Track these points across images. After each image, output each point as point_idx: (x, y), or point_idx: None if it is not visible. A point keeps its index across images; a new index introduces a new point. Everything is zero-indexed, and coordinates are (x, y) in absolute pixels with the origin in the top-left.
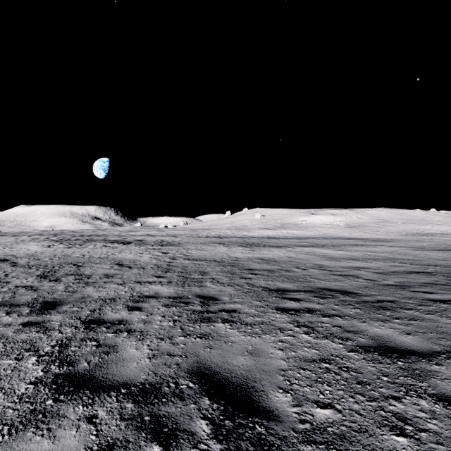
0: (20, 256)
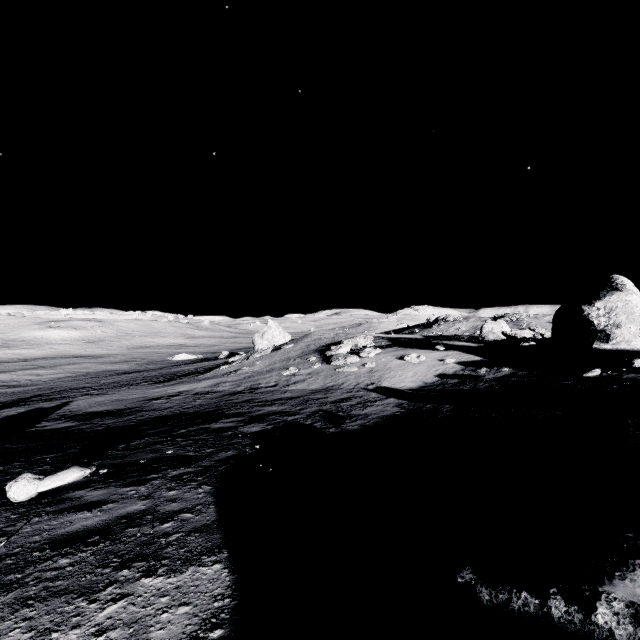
0: None
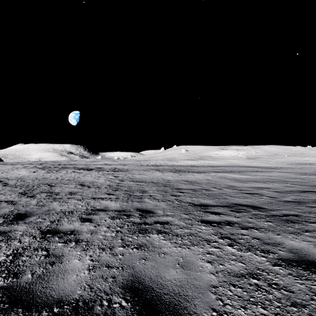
0: (12, 178)
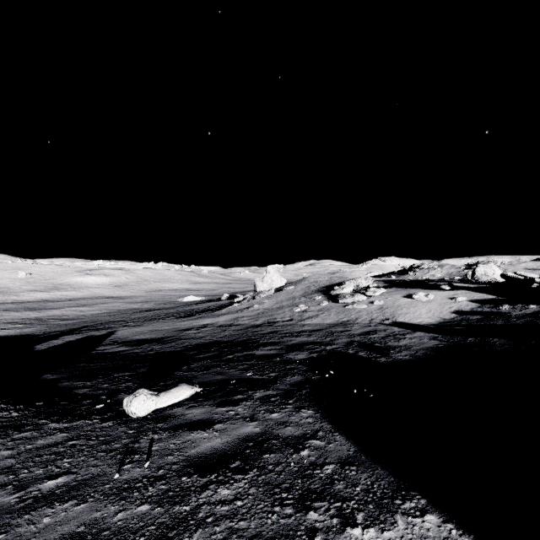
0: None
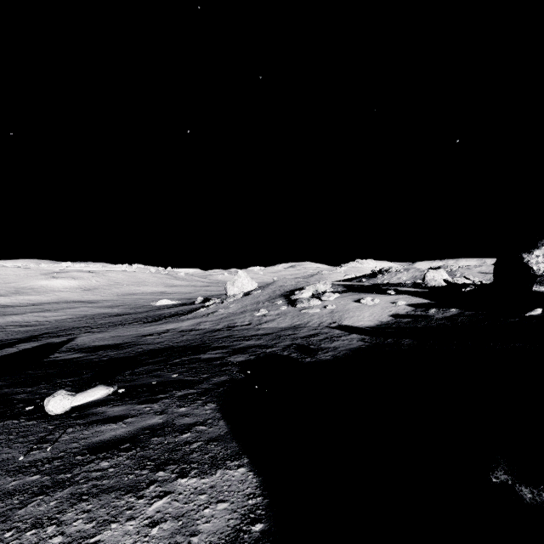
0: None
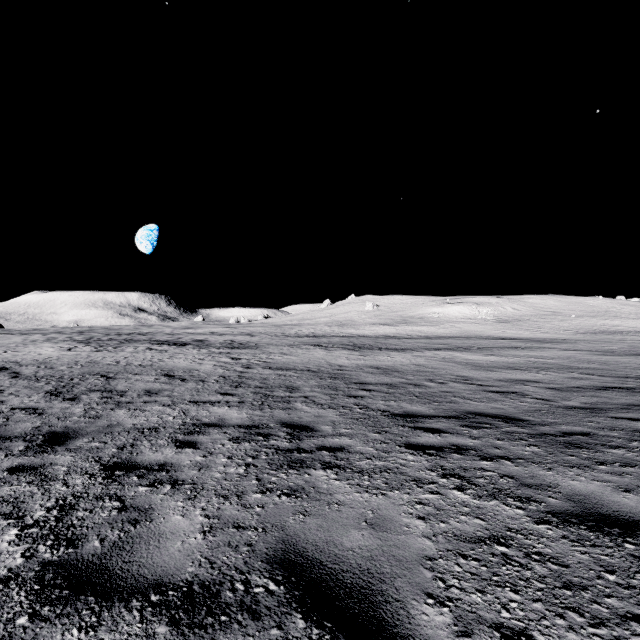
0: (26, 363)
